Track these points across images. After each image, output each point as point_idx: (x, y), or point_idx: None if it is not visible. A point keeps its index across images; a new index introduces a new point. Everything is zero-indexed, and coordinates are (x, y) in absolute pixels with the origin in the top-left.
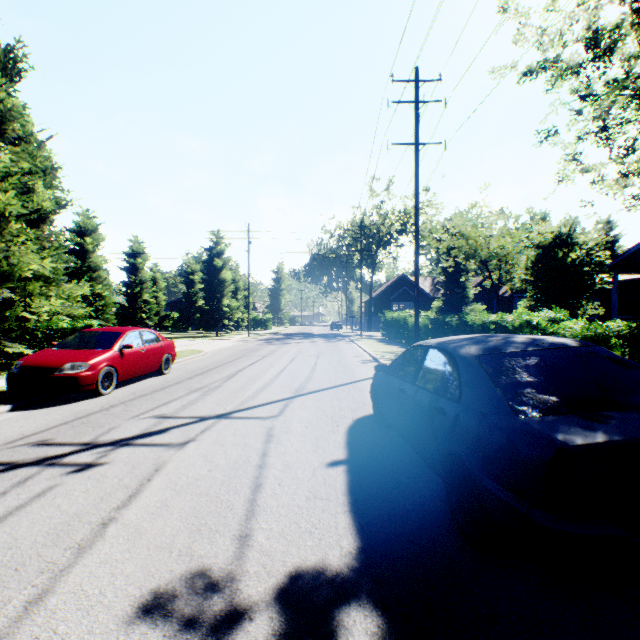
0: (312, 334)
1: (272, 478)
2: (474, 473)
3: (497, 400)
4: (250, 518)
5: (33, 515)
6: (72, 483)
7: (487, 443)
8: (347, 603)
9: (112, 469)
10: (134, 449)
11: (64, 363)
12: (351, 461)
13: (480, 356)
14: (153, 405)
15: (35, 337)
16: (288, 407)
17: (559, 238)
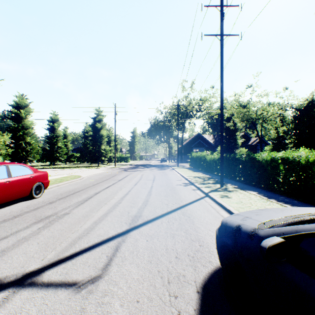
0: (151, 165)
1: None
2: None
3: None
4: None
5: None
6: None
7: None
8: None
9: None
10: None
11: None
12: None
13: None
14: None
15: None
16: (118, 253)
17: (311, 103)
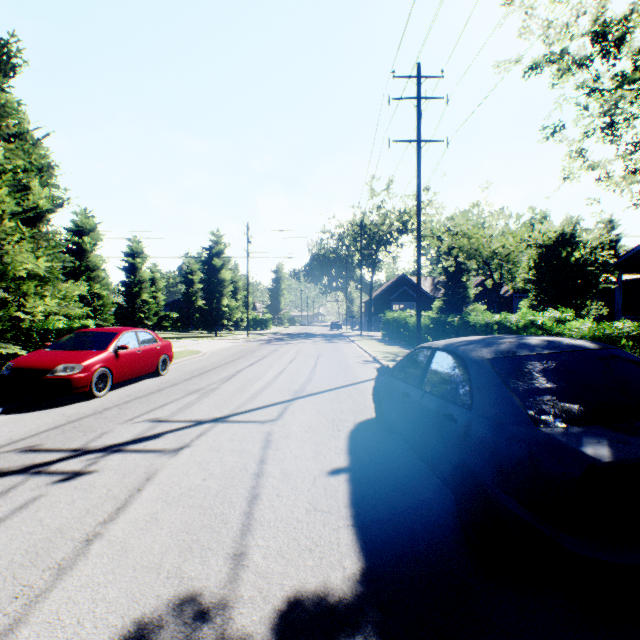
0: (312, 334)
1: (270, 488)
2: (489, 488)
3: (514, 408)
4: (246, 534)
5: (12, 530)
6: (57, 494)
7: (504, 456)
8: (351, 635)
9: (101, 478)
10: (125, 456)
11: (56, 365)
12: (353, 469)
13: (493, 359)
14: (148, 408)
15: (30, 337)
16: (287, 410)
17: (562, 237)
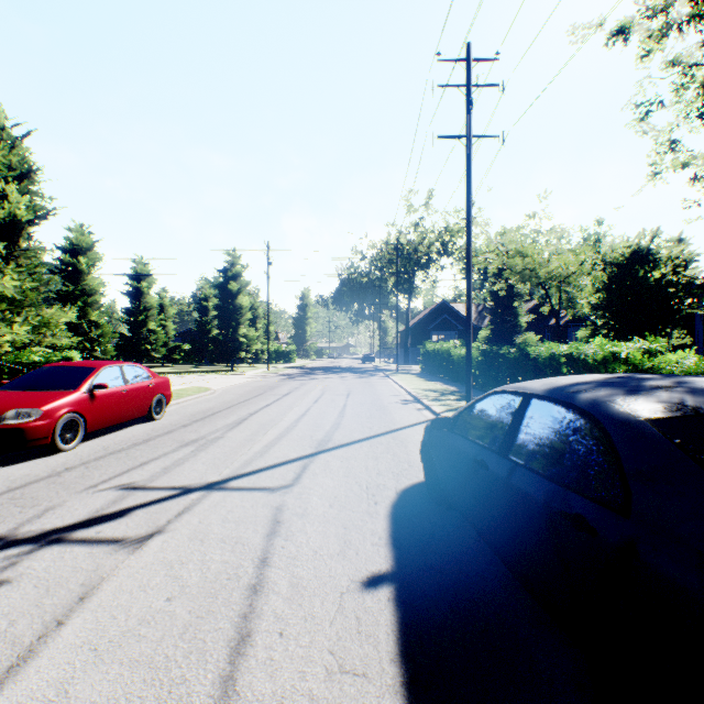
0: (341, 368)
1: (270, 618)
2: None
3: None
4: None
5: None
6: None
7: None
8: None
9: (9, 596)
10: (64, 551)
11: (6, 410)
12: (400, 576)
13: (661, 421)
14: (124, 467)
15: None
16: (307, 470)
17: (638, 253)
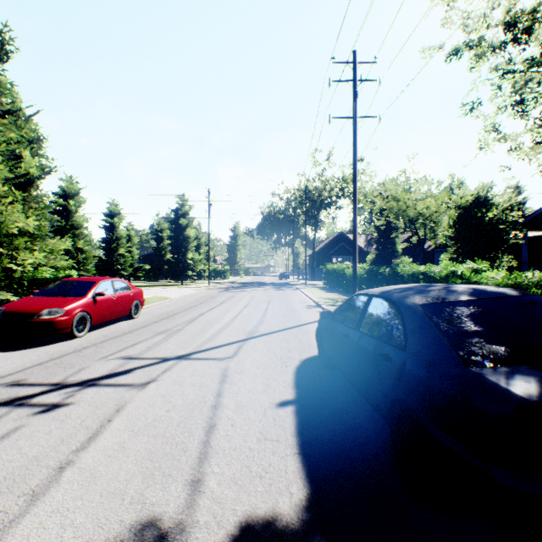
0: (264, 283)
1: (225, 419)
2: (423, 422)
3: (445, 349)
4: (203, 461)
5: None
6: (37, 424)
7: (437, 393)
8: None
9: (76, 409)
10: (99, 389)
11: (42, 309)
12: (299, 401)
13: (424, 305)
14: (121, 347)
15: (22, 286)
16: (242, 349)
17: (478, 200)
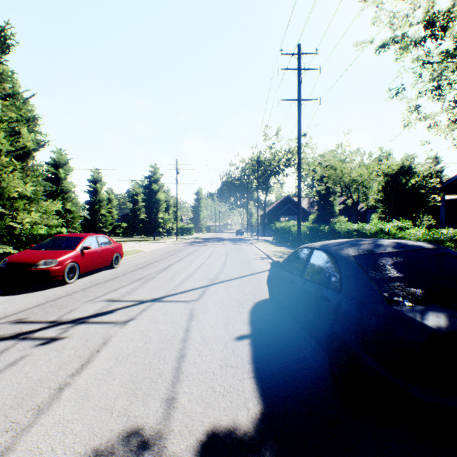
0: (222, 238)
1: (193, 349)
2: (355, 350)
3: (373, 292)
4: (175, 383)
5: (5, 381)
6: (38, 354)
7: (366, 327)
8: None
9: (70, 342)
10: (88, 326)
11: (39, 260)
12: (253, 335)
13: (356, 256)
14: (105, 291)
15: (20, 241)
16: (205, 293)
17: (402, 169)
